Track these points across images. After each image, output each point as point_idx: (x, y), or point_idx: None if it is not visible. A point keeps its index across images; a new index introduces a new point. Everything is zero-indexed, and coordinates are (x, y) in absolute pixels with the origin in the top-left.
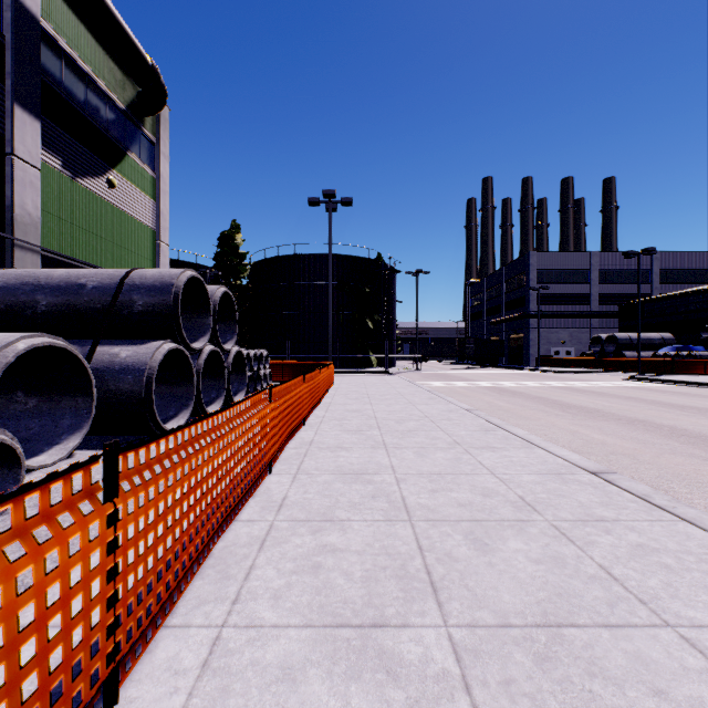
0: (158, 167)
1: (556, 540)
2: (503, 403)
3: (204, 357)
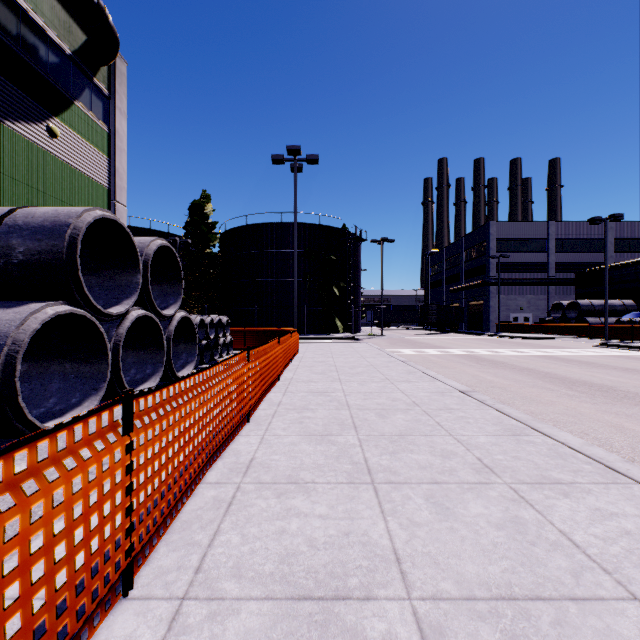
0: (113, 122)
1: None
2: (491, 376)
3: (126, 325)
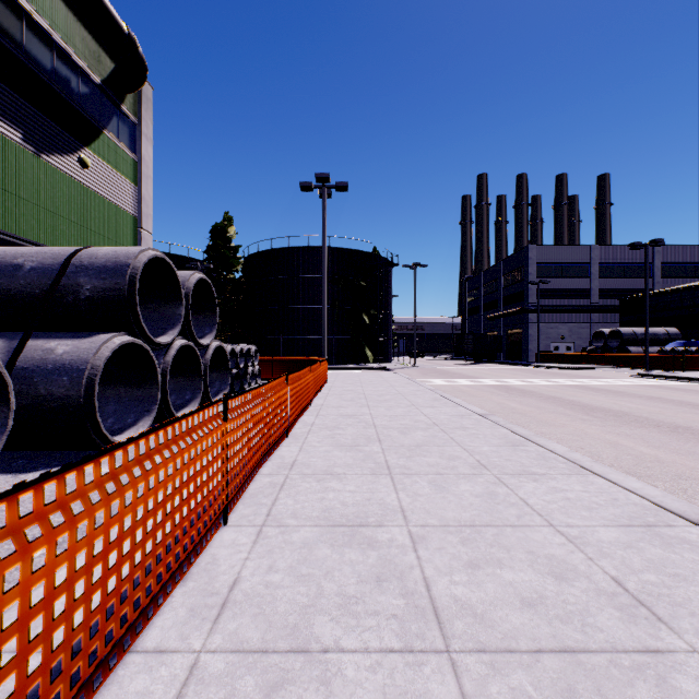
0: (139, 149)
1: None
2: (516, 404)
3: (172, 353)
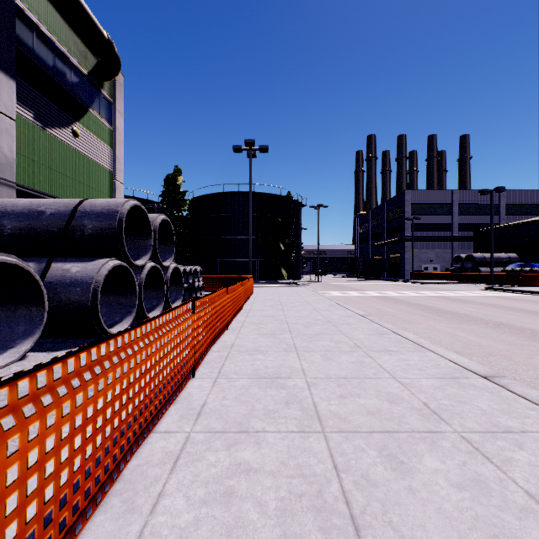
0: (114, 122)
1: (472, 457)
2: (390, 309)
3: (145, 272)
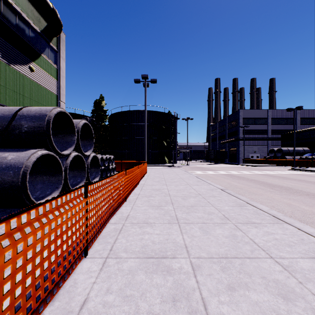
0: (59, 63)
1: None
2: (236, 183)
3: (70, 159)
